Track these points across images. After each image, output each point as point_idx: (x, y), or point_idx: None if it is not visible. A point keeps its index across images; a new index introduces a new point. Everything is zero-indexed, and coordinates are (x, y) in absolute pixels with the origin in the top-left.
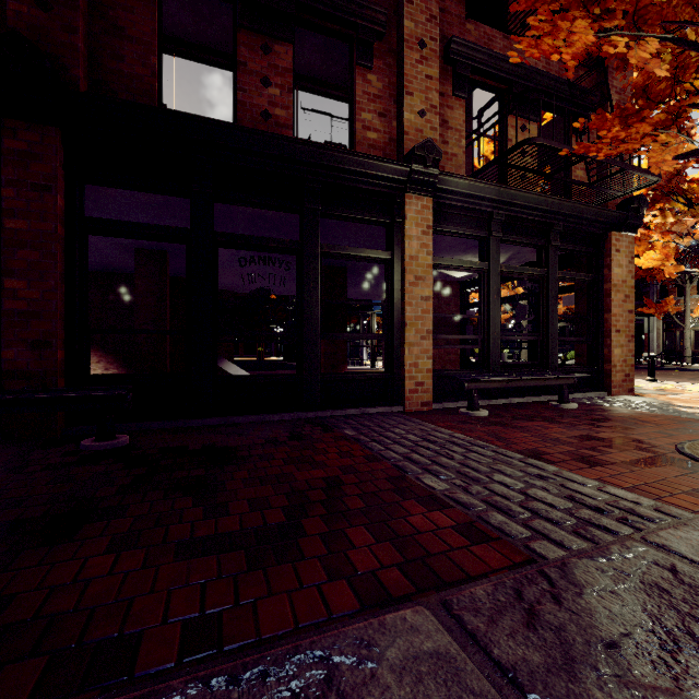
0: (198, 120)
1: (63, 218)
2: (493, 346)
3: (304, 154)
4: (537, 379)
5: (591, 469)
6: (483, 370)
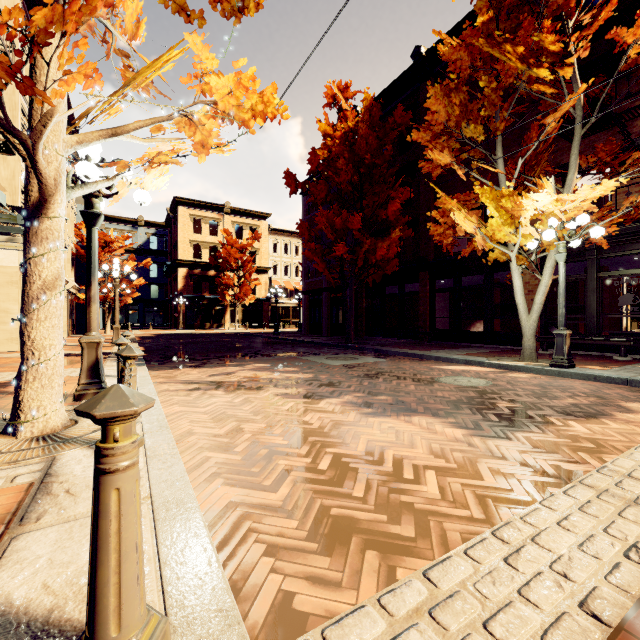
0: (450, 259)
1: (429, 291)
2: (589, 321)
3: (479, 257)
4: (592, 340)
5: (479, 354)
6: (582, 335)
